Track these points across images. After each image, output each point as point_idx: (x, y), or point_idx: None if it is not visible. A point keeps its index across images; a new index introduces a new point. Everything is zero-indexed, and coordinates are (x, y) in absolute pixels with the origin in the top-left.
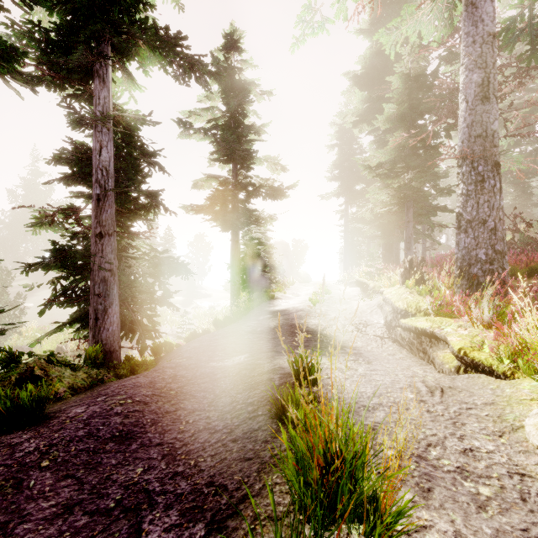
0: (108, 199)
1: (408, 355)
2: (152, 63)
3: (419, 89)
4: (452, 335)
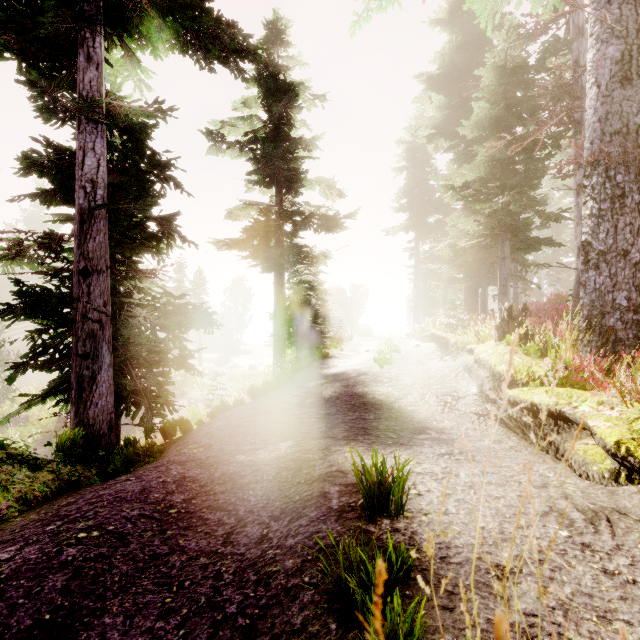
0: (97, 222)
1: (521, 442)
2: (162, 38)
3: (518, 85)
4: (595, 418)
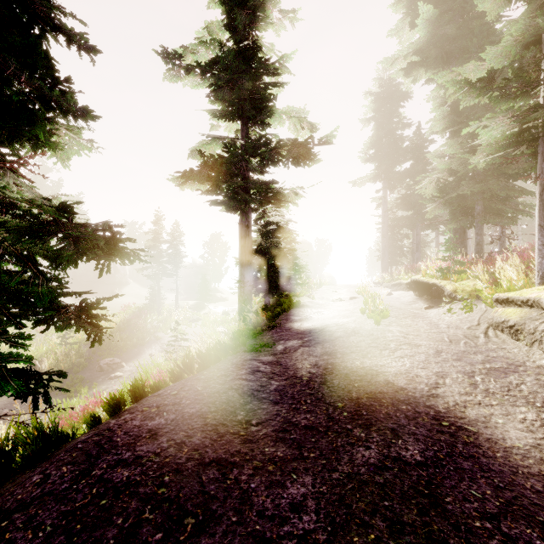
0: None
1: None
2: None
3: None
4: None
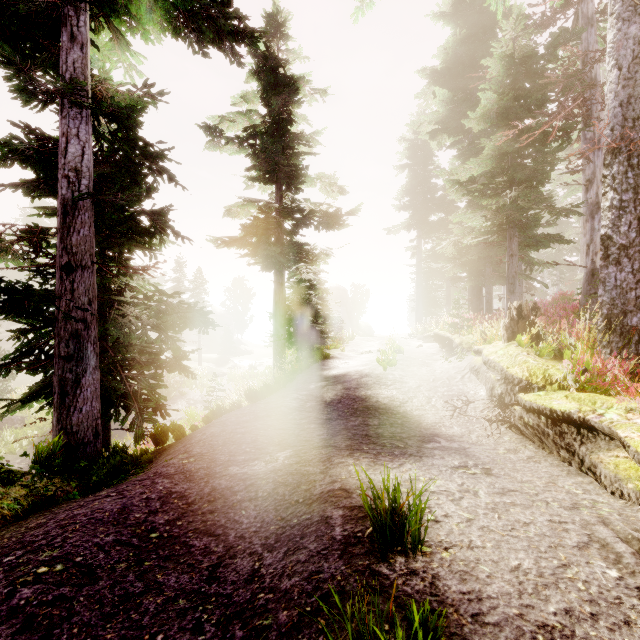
0: (81, 214)
1: (539, 451)
2: (153, 19)
3: (527, 76)
4: (626, 428)
